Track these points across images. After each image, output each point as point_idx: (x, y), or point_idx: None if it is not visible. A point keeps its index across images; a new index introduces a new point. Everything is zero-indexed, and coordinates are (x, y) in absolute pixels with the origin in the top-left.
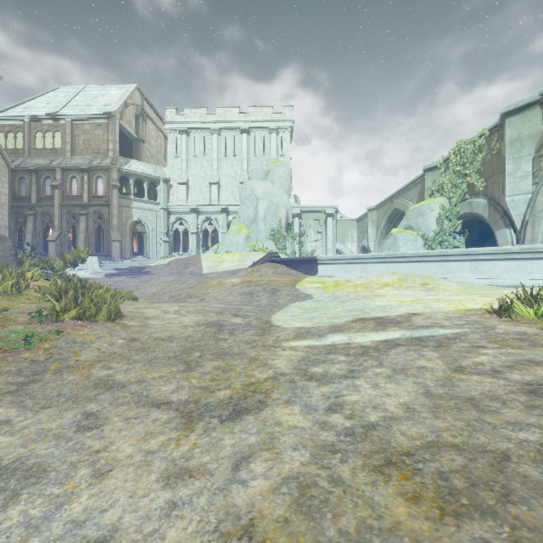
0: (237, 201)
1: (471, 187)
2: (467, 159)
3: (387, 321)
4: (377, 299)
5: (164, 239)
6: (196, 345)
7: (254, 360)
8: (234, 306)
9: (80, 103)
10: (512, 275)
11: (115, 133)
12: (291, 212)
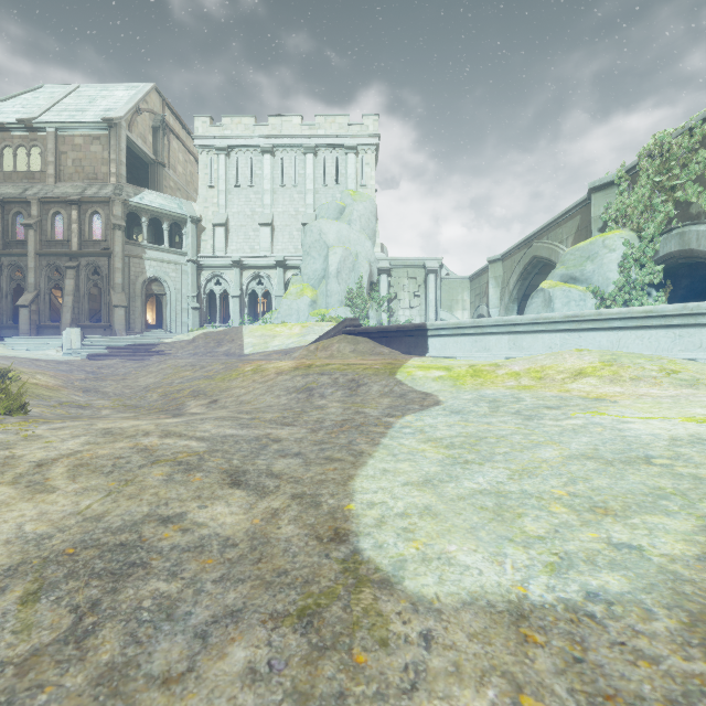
0: (299, 251)
1: (682, 209)
2: (677, 161)
3: None
4: (613, 411)
5: (192, 305)
6: None
7: None
8: (255, 430)
9: (69, 106)
10: None
11: (120, 150)
12: (376, 266)
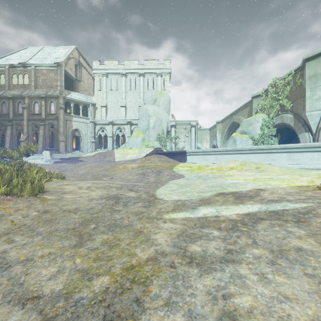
0: (137, 117)
1: (282, 107)
2: (280, 90)
3: (242, 196)
4: (228, 178)
5: (92, 140)
6: (94, 217)
7: (139, 233)
8: (131, 183)
9: (40, 56)
10: (315, 161)
11: (62, 75)
12: (170, 124)
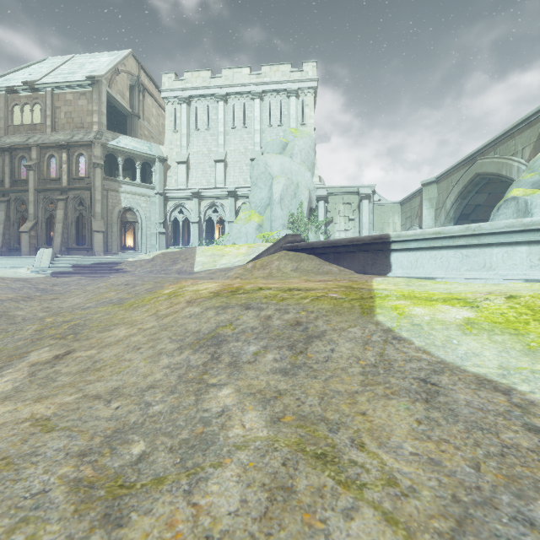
0: (248, 182)
1: None
2: None
3: None
4: None
5: (159, 230)
6: None
7: None
8: None
9: (64, 71)
10: None
11: (101, 103)
12: (315, 194)
